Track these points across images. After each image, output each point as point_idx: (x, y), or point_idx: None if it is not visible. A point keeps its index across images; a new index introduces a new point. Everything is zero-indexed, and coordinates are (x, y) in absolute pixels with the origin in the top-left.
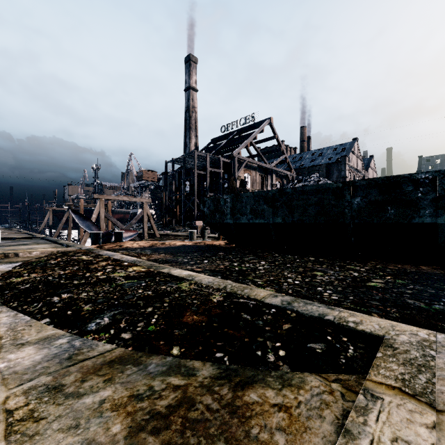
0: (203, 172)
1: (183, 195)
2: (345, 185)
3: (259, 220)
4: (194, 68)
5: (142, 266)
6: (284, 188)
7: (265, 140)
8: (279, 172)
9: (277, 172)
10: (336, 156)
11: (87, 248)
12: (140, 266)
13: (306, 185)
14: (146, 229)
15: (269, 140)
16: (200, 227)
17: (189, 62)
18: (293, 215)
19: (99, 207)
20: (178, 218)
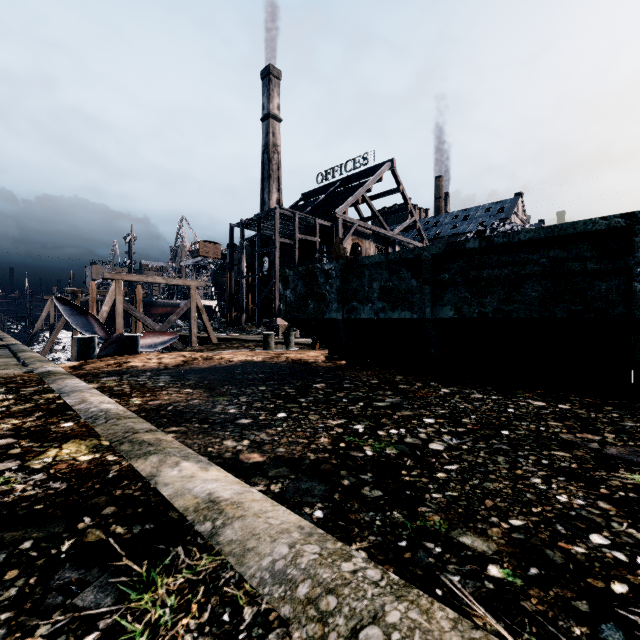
0: (289, 241)
1: (258, 277)
2: (636, 221)
3: (400, 312)
4: (276, 86)
5: (96, 439)
6: (461, 241)
7: (385, 194)
8: (404, 244)
9: (401, 244)
10: (491, 219)
11: (45, 371)
12: (92, 439)
13: (518, 231)
14: (195, 331)
15: (390, 193)
16: (284, 326)
17: (268, 76)
18: (482, 301)
19: (113, 294)
20: (250, 313)
